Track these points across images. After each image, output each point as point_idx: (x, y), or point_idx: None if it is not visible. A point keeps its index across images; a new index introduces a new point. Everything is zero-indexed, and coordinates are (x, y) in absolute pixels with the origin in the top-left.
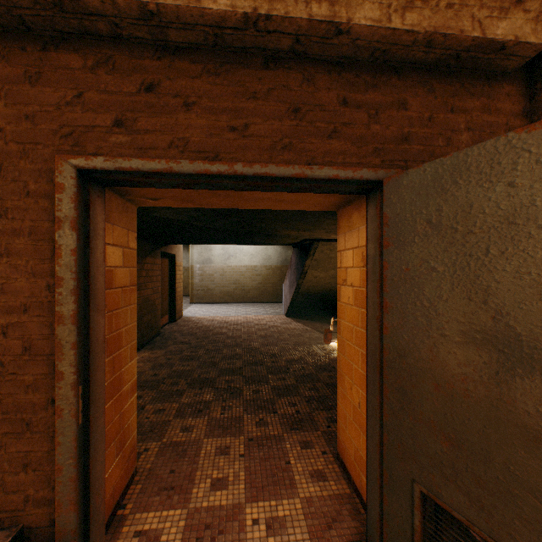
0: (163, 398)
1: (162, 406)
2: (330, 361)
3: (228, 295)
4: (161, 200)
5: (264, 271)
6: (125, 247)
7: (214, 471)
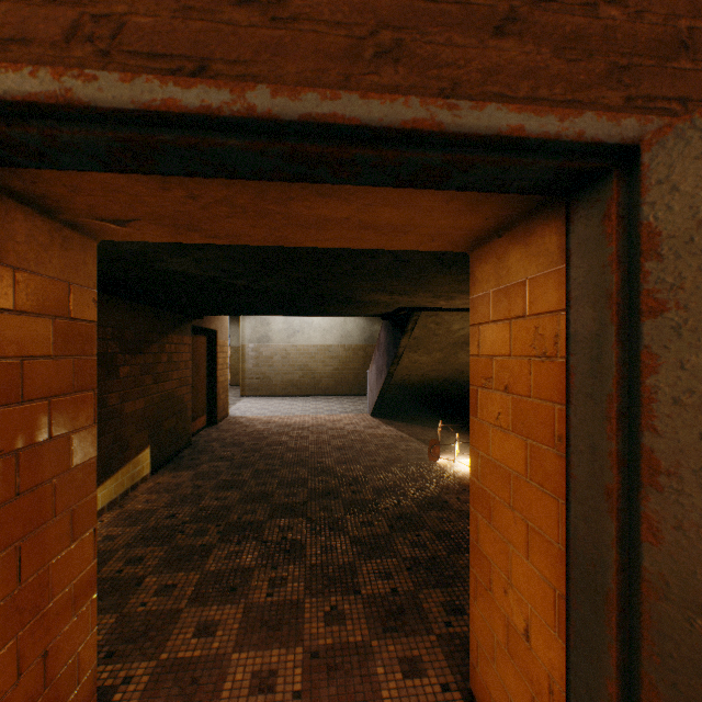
0: (176, 562)
1: (171, 579)
2: (440, 490)
3: (292, 386)
4: (133, 224)
5: (342, 352)
6: (61, 317)
7: None
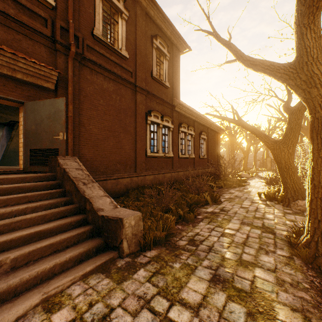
0: None
1: None
2: None
3: None
4: None
5: None
6: None
7: None
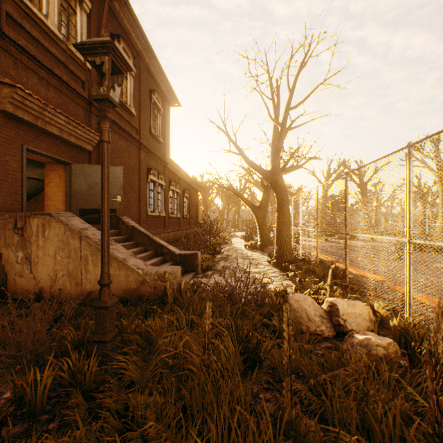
0: None
1: None
2: None
3: None
4: None
5: None
6: None
7: None
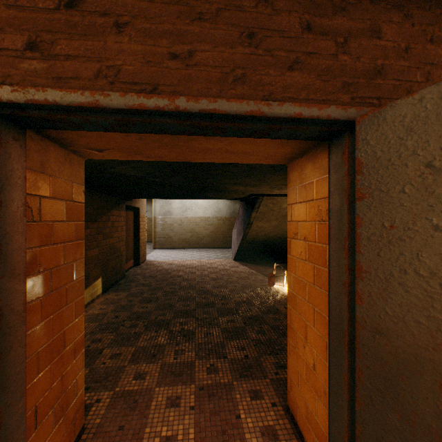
0: (120, 341)
1: (118, 350)
2: (274, 303)
3: (185, 242)
4: (106, 151)
5: (216, 221)
6: (69, 200)
7: (163, 427)
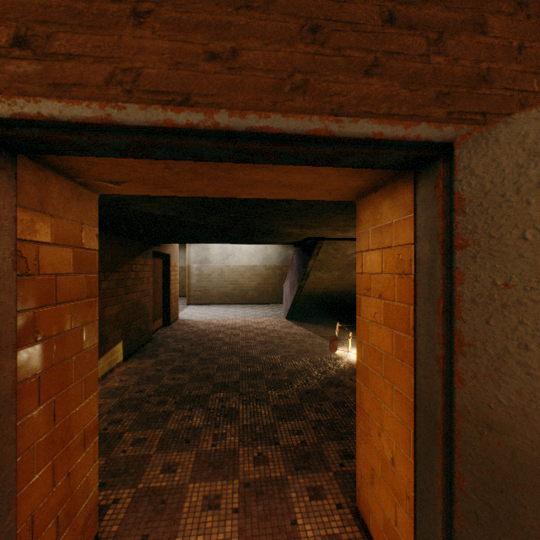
0: (145, 423)
1: (143, 435)
2: (337, 373)
3: (226, 296)
4: (126, 184)
5: (264, 271)
6: (77, 247)
7: (199, 537)
